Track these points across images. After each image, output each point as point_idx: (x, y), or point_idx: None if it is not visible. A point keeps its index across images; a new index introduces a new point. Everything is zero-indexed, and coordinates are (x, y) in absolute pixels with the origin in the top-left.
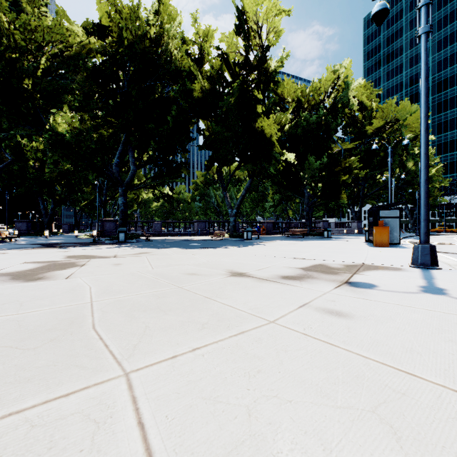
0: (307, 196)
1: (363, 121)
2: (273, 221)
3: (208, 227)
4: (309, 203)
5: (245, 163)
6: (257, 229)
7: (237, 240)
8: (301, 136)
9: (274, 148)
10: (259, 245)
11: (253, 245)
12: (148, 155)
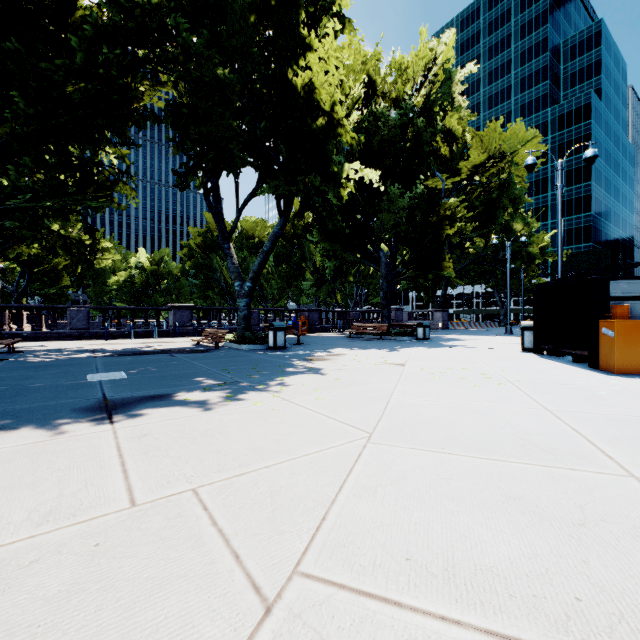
0: (385, 263)
1: (449, 158)
2: (320, 309)
3: (198, 319)
4: (389, 275)
5: (272, 178)
6: (292, 323)
7: (252, 349)
8: (376, 149)
9: (341, 133)
10: (313, 374)
11: (298, 380)
12: (9, 126)
